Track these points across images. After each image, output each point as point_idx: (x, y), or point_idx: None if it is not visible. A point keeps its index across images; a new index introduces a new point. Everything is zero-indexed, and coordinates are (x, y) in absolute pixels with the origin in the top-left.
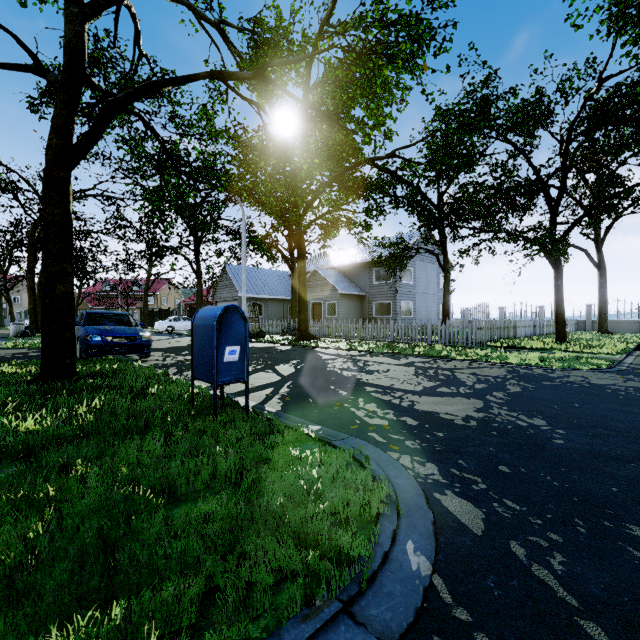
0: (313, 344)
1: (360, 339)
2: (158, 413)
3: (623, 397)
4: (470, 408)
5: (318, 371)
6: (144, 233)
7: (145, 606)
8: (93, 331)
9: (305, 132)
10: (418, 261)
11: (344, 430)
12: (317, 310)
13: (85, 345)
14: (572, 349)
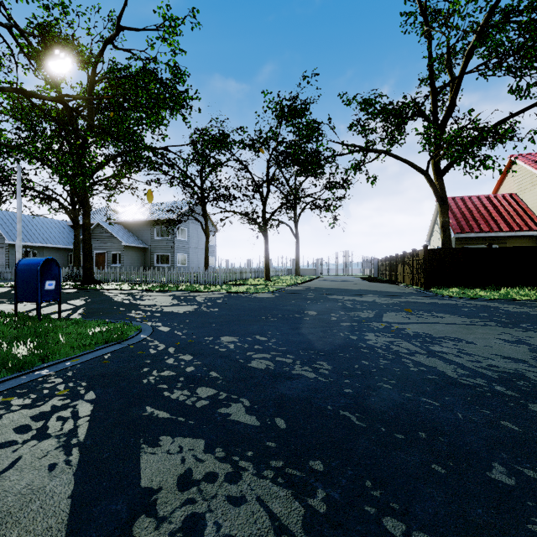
0: (98, 287)
1: (141, 282)
2: (1, 319)
3: (260, 300)
4: (191, 308)
5: (105, 302)
6: None
7: (53, 347)
8: None
9: (90, 112)
10: (191, 223)
11: (122, 320)
12: (101, 259)
13: None
14: (270, 284)
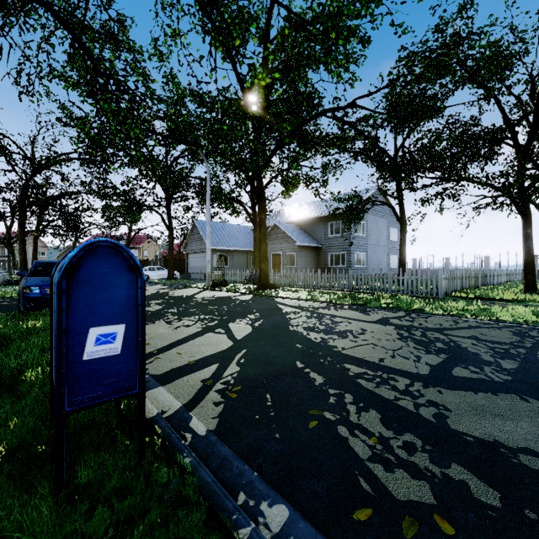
0: (273, 294)
1: (319, 288)
2: None
3: None
4: None
5: (279, 332)
6: (126, 194)
7: None
8: (33, 282)
9: (265, 85)
10: (370, 215)
11: (344, 534)
12: (277, 260)
13: (22, 298)
14: None
